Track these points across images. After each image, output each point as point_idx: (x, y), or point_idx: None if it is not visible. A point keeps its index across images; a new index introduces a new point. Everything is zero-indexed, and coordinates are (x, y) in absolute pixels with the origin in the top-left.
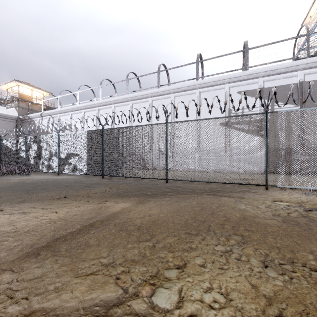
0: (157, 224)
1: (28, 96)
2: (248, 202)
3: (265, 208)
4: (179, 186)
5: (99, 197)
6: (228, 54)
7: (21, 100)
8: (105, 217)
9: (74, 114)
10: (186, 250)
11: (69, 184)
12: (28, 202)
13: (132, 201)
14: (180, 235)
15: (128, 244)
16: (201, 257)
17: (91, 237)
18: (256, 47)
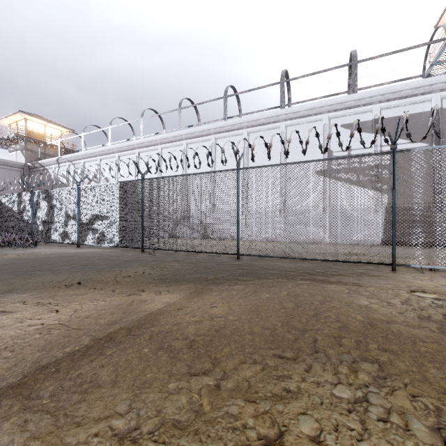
0: (223, 336)
1: (40, 135)
2: (370, 294)
3: (402, 305)
4: (256, 265)
5: (132, 283)
6: (327, 69)
7: (29, 140)
8: (136, 321)
9: (104, 160)
10: (280, 396)
11: (90, 261)
12: (19, 292)
13: (183, 291)
14: (265, 361)
15: (169, 382)
16: (311, 416)
17: (104, 365)
18: (369, 59)
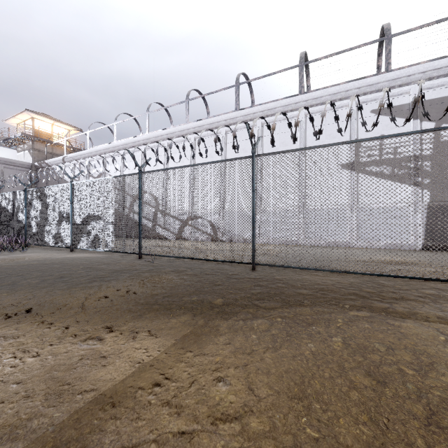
0: None
1: (48, 134)
2: None
3: None
4: (279, 280)
5: (103, 313)
6: (354, 47)
7: (36, 140)
8: (55, 429)
9: (109, 157)
10: None
11: (71, 270)
12: None
13: (172, 333)
14: None
15: None
16: None
17: None
18: (406, 32)
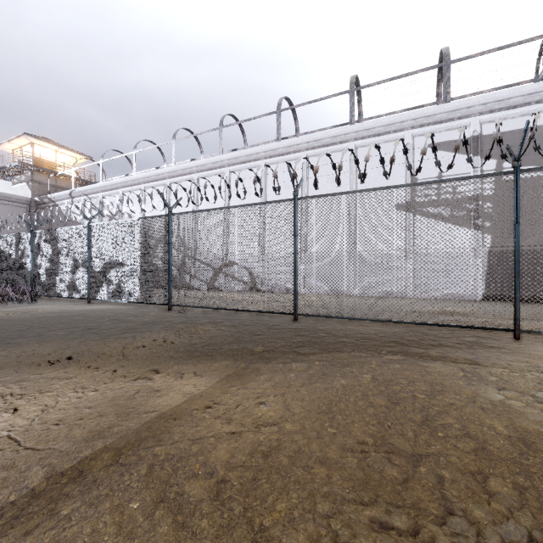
0: (276, 470)
1: (50, 163)
2: (500, 379)
3: None
4: (321, 330)
5: (145, 359)
6: (410, 73)
7: (36, 170)
8: (133, 432)
9: (127, 193)
10: None
11: (97, 322)
12: None
13: (216, 373)
14: (358, 541)
15: None
16: None
17: None
18: (466, 58)
